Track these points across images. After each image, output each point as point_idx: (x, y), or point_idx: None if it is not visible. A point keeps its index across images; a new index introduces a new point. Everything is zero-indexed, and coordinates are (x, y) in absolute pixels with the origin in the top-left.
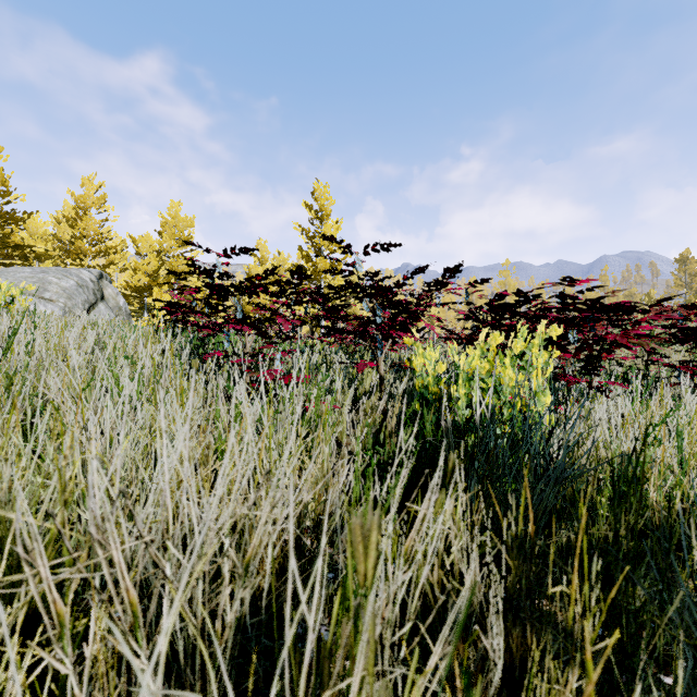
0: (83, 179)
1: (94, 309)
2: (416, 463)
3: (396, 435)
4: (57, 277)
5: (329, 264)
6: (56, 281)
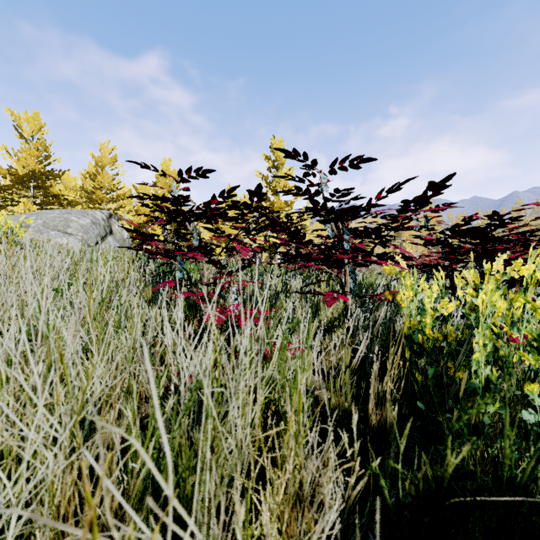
0: (100, 144)
1: (104, 241)
2: (398, 417)
3: (363, 369)
4: (77, 216)
5: (283, 203)
6: (76, 220)
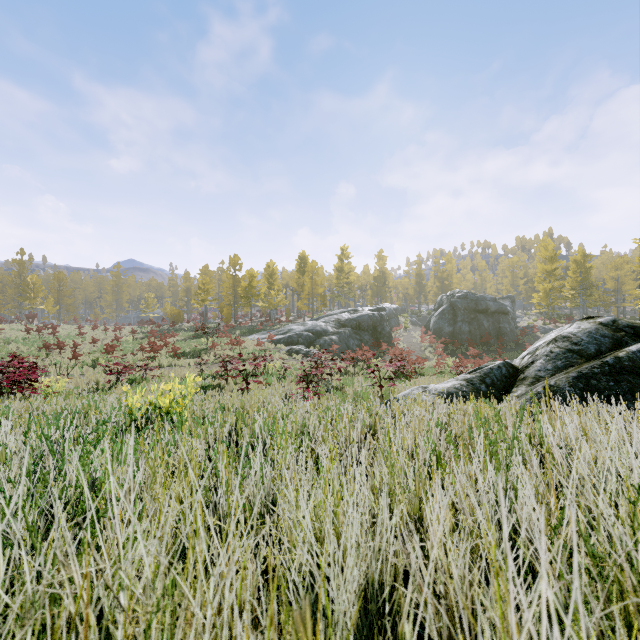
0: None
1: None
2: None
3: None
4: None
5: None
6: None
